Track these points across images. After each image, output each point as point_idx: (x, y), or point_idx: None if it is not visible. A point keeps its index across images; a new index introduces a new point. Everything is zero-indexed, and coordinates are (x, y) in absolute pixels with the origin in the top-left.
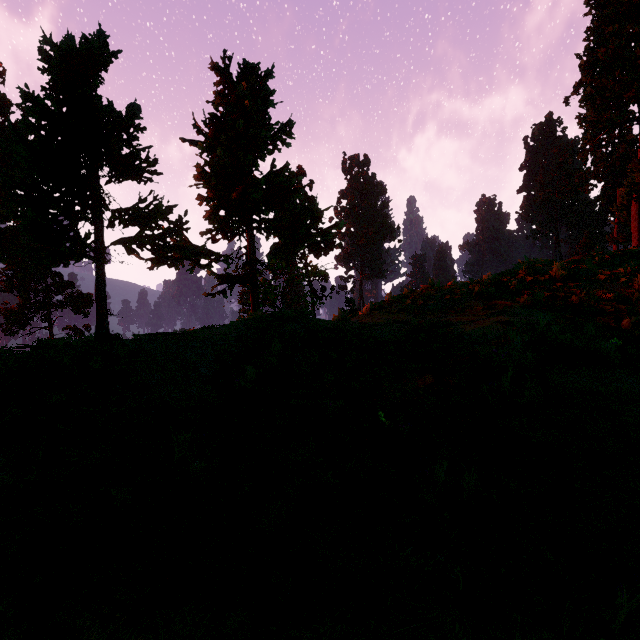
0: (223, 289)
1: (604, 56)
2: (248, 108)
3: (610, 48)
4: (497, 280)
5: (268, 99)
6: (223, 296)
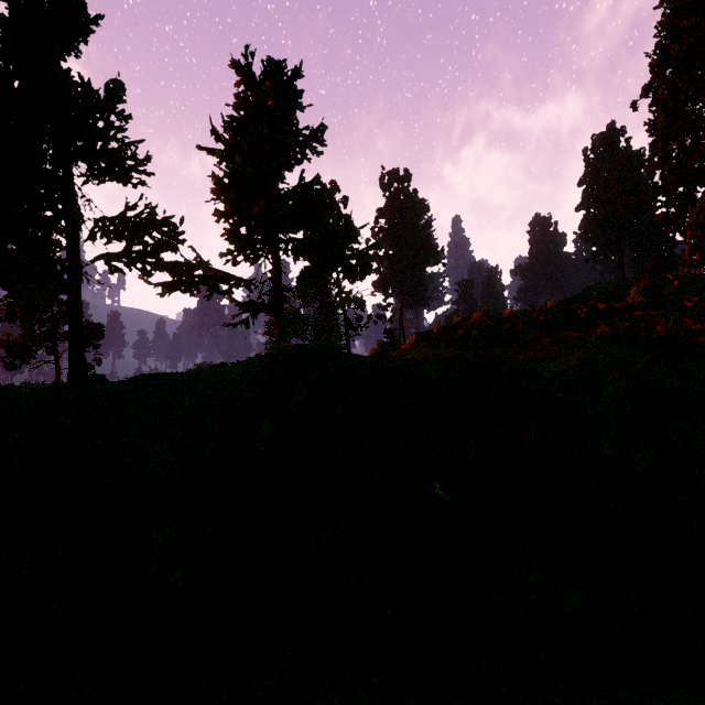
0: (245, 318)
1: (678, 53)
2: (273, 110)
3: (685, 44)
4: (563, 308)
5: (296, 101)
6: (245, 326)
